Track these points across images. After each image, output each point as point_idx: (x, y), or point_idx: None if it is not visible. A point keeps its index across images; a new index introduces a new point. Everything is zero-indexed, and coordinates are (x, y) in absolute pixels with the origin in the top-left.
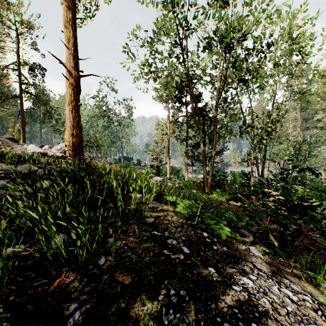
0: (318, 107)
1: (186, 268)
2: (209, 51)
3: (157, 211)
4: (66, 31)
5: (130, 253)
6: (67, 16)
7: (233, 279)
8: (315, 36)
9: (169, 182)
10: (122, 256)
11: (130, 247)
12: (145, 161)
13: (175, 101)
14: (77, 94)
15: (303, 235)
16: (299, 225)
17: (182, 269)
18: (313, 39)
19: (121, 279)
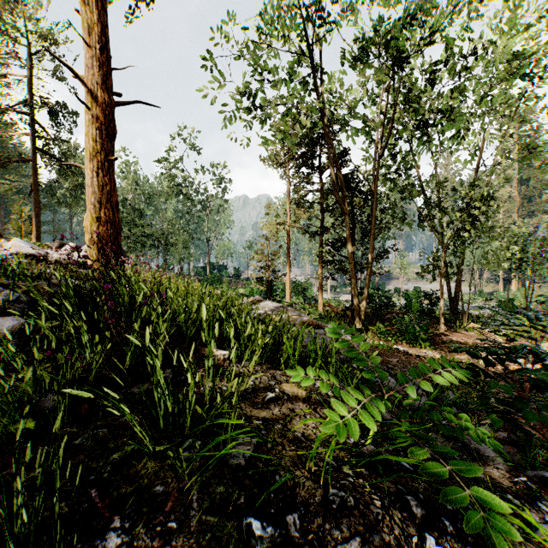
0: None
1: None
2: (364, 68)
3: (264, 402)
4: (85, 11)
5: None
6: None
7: None
8: None
9: (292, 312)
10: None
11: None
12: (248, 271)
13: (301, 164)
14: (109, 139)
15: None
16: None
17: None
18: None
19: None
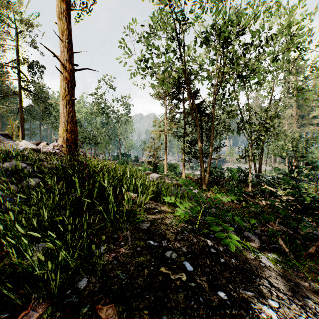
0: (314, 104)
1: (190, 293)
2: (207, 47)
3: (153, 212)
4: (60, 23)
5: (119, 271)
6: (61, 7)
7: (252, 311)
8: (313, 32)
9: (167, 179)
10: (109, 275)
11: (120, 262)
12: (142, 157)
13: (173, 98)
14: (72, 88)
15: (318, 240)
16: (314, 230)
17: (184, 296)
18: (310, 35)
19: (105, 314)
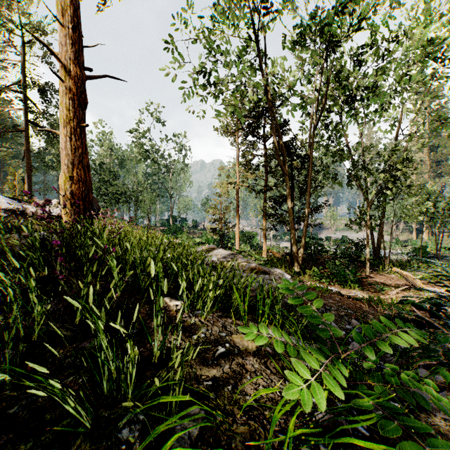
0: None
1: None
2: (302, 50)
3: (214, 357)
4: None
5: None
6: None
7: None
8: None
9: (241, 259)
10: None
11: None
12: (204, 222)
13: (248, 133)
14: (80, 108)
15: None
16: None
17: None
18: None
19: None
